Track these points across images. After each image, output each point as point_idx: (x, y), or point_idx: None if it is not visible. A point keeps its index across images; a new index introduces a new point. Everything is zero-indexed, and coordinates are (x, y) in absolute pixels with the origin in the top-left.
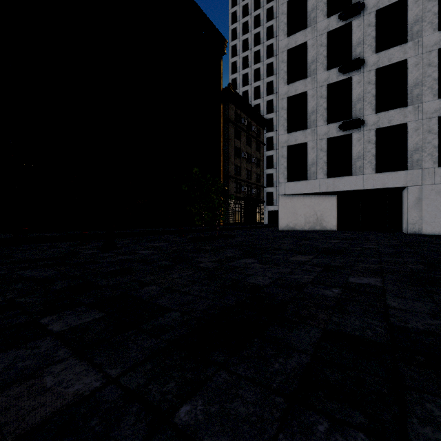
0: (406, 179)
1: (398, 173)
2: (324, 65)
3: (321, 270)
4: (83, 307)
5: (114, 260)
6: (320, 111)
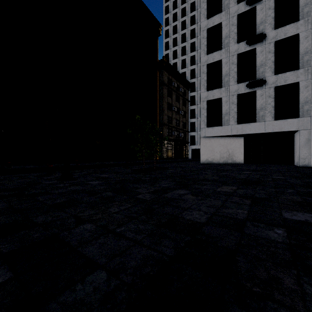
0: (298, 124)
1: (292, 120)
2: (235, 39)
3: (250, 203)
4: None
5: (65, 190)
6: (231, 74)
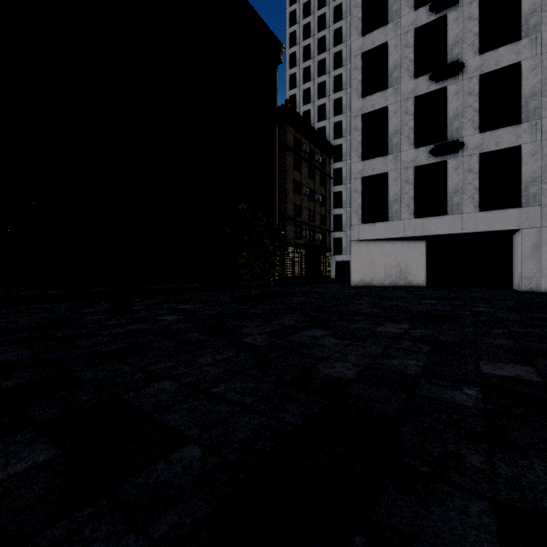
0: (520, 219)
1: (509, 212)
2: (411, 71)
3: (430, 350)
4: (28, 432)
5: (122, 331)
6: (404, 131)
